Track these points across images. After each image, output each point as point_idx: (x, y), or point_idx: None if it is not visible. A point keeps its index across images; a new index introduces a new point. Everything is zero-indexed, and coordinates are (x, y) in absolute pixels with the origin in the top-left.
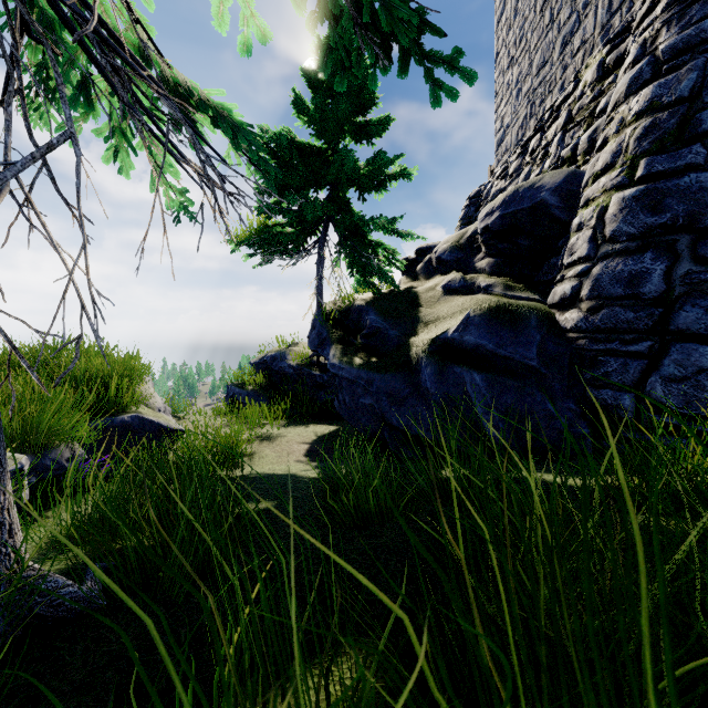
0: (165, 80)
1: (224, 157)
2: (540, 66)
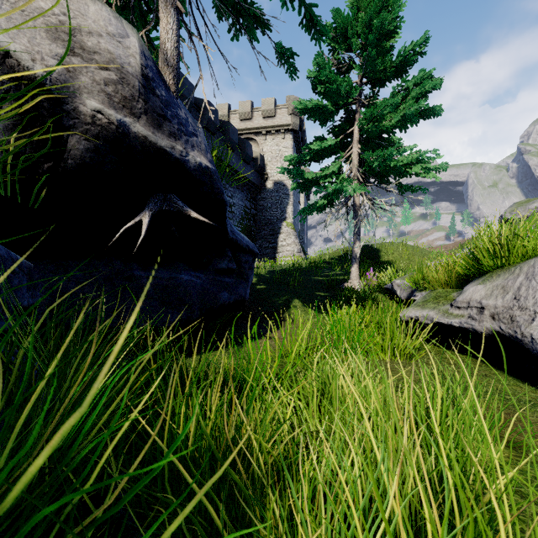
0: (339, 190)
1: (330, 191)
2: None
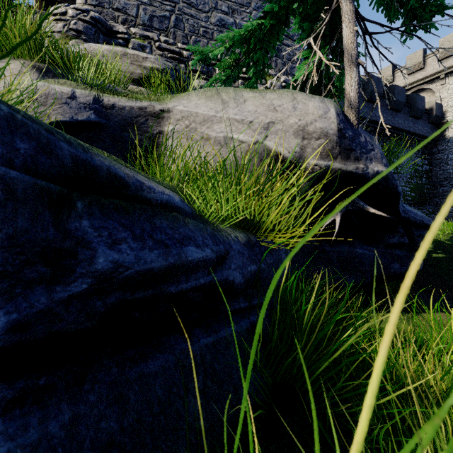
0: None
1: None
2: (192, 4)
